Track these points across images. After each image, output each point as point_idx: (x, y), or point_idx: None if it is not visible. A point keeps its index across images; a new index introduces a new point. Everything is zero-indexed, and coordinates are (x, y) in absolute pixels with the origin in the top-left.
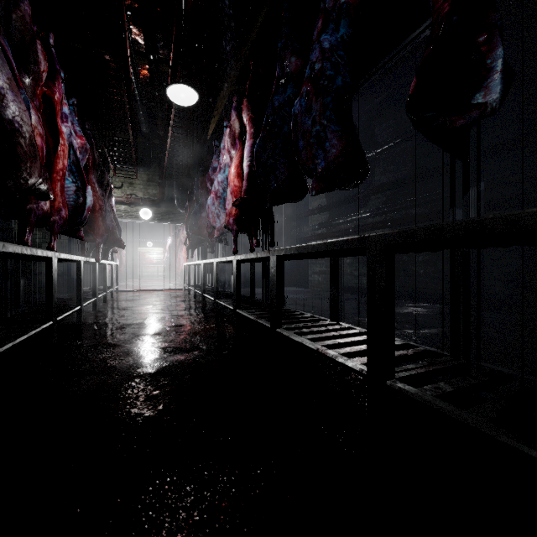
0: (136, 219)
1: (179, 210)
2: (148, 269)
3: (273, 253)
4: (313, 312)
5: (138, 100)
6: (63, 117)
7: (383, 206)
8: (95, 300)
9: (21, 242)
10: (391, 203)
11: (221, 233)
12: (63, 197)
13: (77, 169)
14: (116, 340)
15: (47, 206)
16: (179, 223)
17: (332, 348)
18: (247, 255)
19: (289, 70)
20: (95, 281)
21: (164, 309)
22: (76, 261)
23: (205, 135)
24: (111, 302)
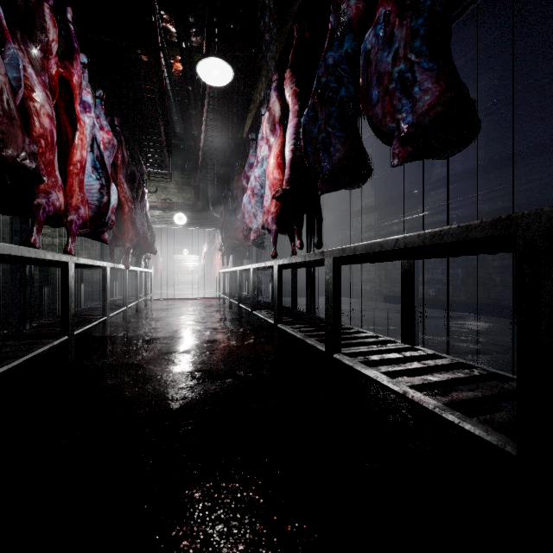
0: (170, 225)
1: (214, 214)
2: (185, 277)
3: (329, 255)
4: (366, 327)
5: (171, 97)
6: (86, 106)
7: (446, 203)
8: (125, 310)
9: (26, 244)
10: (456, 199)
11: (259, 236)
12: (82, 194)
13: (102, 165)
14: (138, 358)
15: (60, 202)
16: (214, 228)
17: (423, 390)
18: (292, 258)
19: (348, 18)
20: (125, 289)
21: (196, 320)
22: (102, 267)
23: (240, 133)
24: (143, 311)
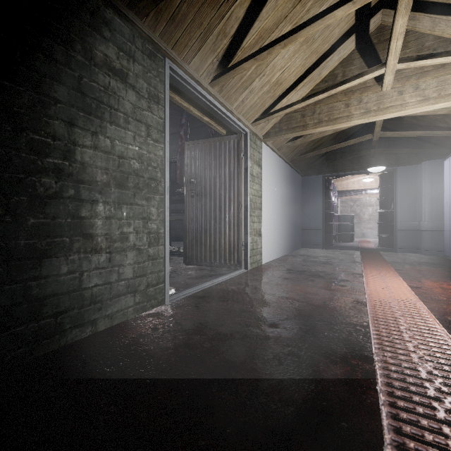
0: None
1: None
2: None
3: None
4: None
5: None
6: None
7: None
8: None
9: None
10: None
11: None
12: None
13: None
14: None
15: None
16: None
17: None
18: None
19: None
20: None
21: None
22: None
23: None
24: None
